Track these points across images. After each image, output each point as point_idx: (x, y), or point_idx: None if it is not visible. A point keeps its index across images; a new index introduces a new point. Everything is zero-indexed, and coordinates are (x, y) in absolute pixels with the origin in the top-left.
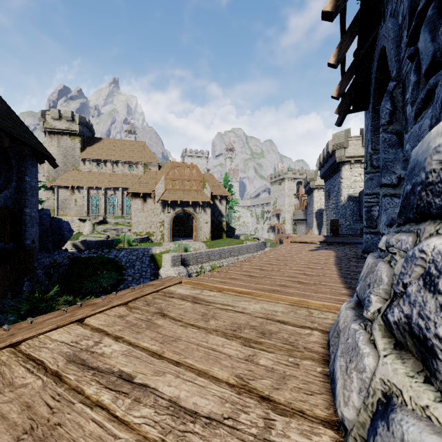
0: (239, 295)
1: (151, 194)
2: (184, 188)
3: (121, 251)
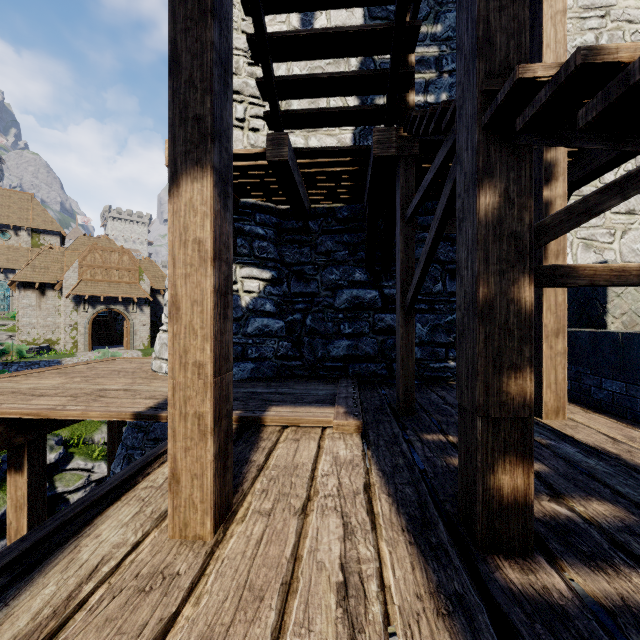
0: (148, 359)
1: (56, 285)
2: (110, 280)
3: (10, 364)
